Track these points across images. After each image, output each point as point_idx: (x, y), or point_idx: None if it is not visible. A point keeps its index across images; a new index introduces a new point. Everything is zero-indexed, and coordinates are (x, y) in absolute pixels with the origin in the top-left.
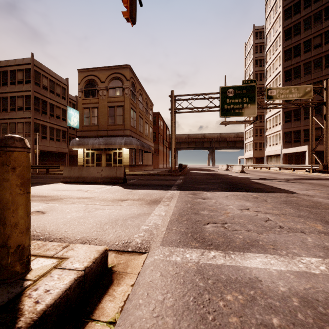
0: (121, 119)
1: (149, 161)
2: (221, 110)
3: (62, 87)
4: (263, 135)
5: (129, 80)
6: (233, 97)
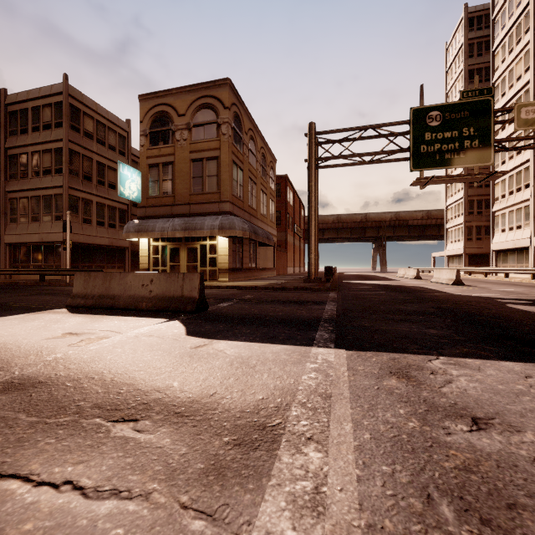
0: (214, 182)
1: (269, 261)
2: (413, 157)
3: (120, 135)
4: (484, 212)
5: (230, 108)
6: (439, 128)
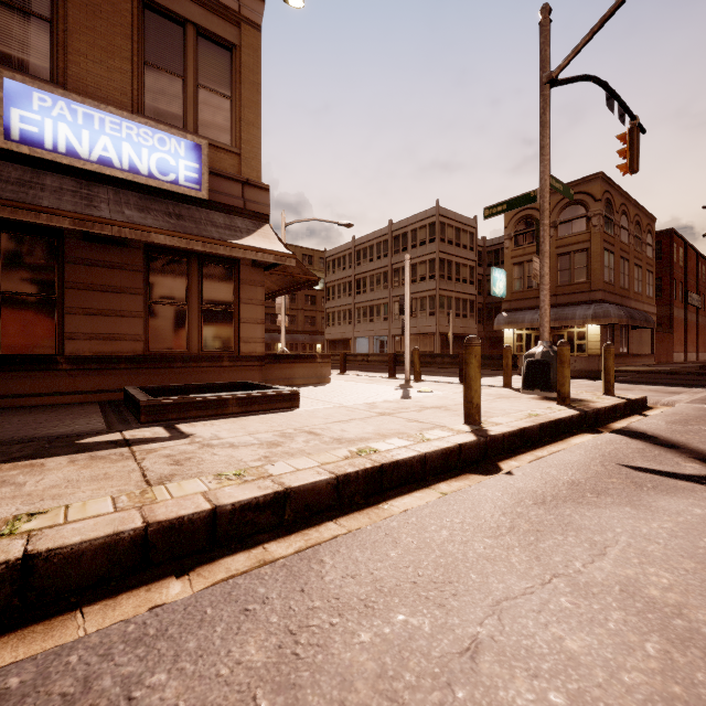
0: (583, 273)
1: (644, 345)
2: None
3: (470, 233)
4: None
5: (601, 199)
6: None
